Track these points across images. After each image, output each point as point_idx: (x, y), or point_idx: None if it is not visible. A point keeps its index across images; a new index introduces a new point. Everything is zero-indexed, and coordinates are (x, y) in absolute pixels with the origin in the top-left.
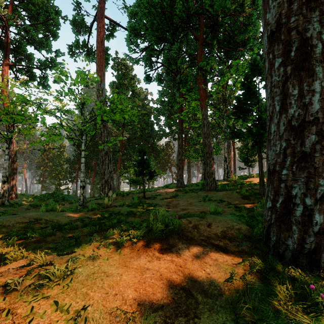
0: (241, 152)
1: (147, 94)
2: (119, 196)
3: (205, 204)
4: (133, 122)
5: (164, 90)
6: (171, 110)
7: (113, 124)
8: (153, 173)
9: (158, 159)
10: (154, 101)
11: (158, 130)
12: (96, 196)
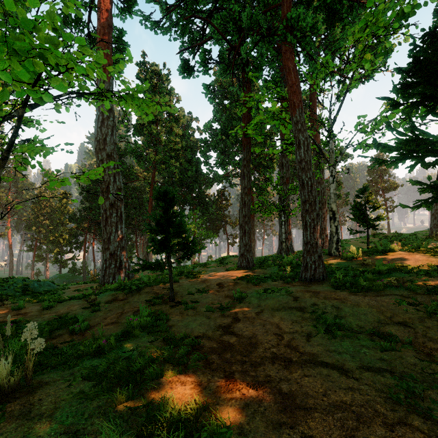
0: (354, 202)
1: (191, 121)
2: (121, 292)
3: (345, 359)
4: (169, 160)
5: (215, 113)
6: (226, 141)
7: (139, 163)
8: (191, 245)
9: (206, 215)
10: (201, 130)
11: (206, 172)
12: (97, 280)
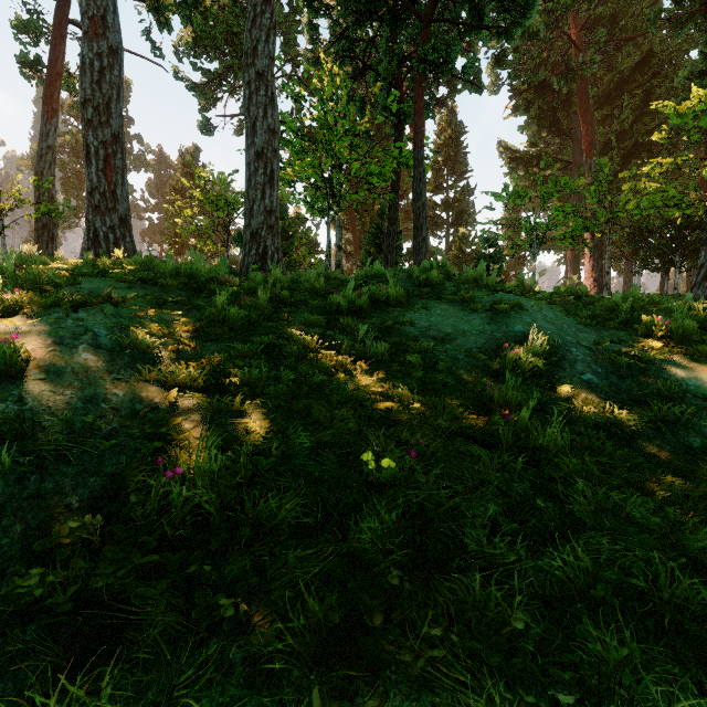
0: None
1: None
2: None
3: None
4: None
5: None
6: None
7: None
8: None
9: None
10: None
11: None
12: None
